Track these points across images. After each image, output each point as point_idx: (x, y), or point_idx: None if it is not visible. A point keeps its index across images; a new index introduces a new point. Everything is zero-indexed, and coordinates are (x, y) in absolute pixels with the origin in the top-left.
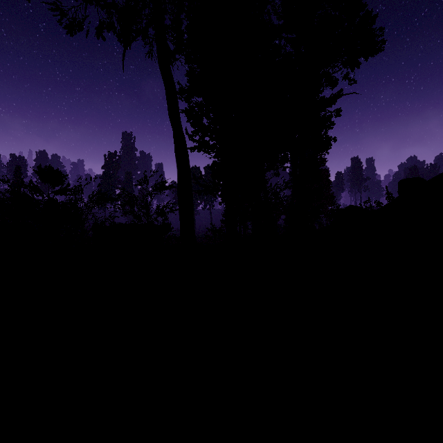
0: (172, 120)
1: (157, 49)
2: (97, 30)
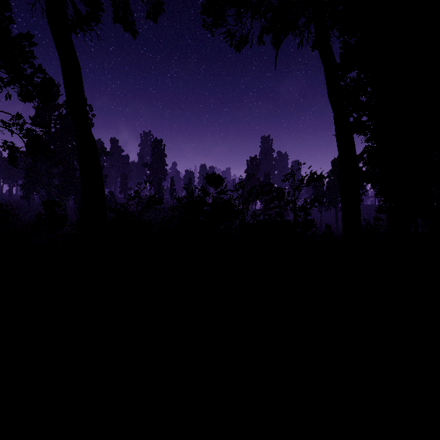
0: (332, 99)
1: (315, 30)
2: (258, 37)
